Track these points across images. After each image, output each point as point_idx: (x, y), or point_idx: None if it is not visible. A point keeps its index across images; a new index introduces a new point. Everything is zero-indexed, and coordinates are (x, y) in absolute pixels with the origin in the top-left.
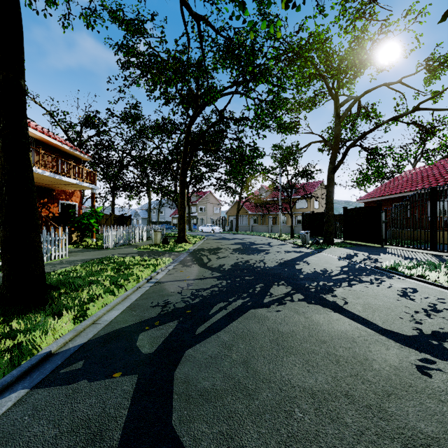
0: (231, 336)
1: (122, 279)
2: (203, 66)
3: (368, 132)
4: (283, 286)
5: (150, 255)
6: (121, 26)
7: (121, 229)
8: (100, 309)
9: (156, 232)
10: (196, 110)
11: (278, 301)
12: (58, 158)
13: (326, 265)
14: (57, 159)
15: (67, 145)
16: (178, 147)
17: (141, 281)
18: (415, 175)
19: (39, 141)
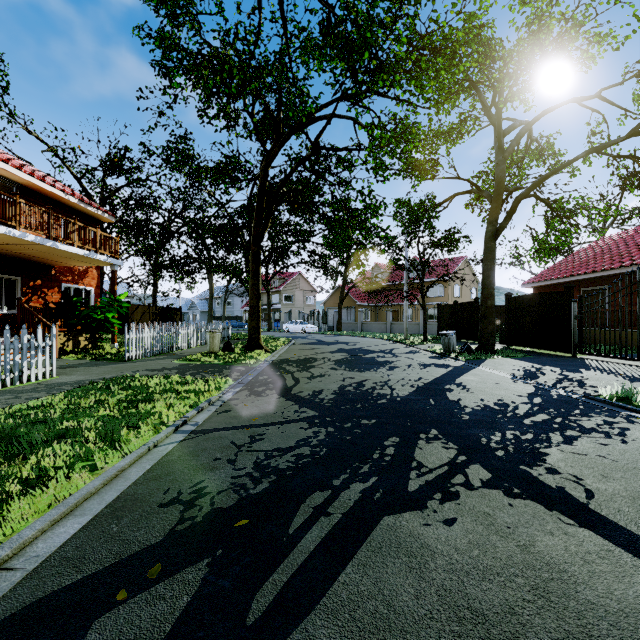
0: (344, 635)
1: (125, 427)
2: (286, 55)
3: (552, 173)
4: (438, 443)
5: (197, 373)
6: (159, 8)
7: (156, 328)
8: (43, 512)
9: (213, 333)
10: (276, 141)
11: (439, 487)
12: (51, 213)
13: (499, 392)
14: (49, 215)
15: (74, 196)
16: (250, 203)
17: (161, 431)
18: (614, 245)
19: (27, 189)
